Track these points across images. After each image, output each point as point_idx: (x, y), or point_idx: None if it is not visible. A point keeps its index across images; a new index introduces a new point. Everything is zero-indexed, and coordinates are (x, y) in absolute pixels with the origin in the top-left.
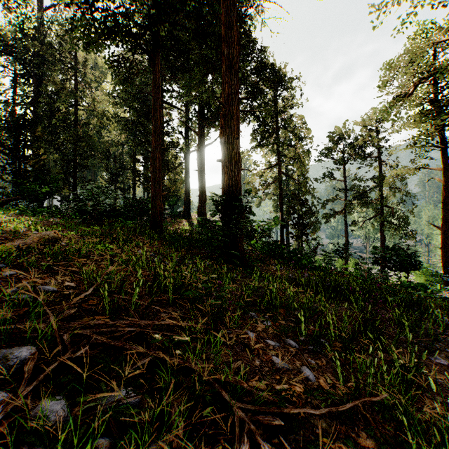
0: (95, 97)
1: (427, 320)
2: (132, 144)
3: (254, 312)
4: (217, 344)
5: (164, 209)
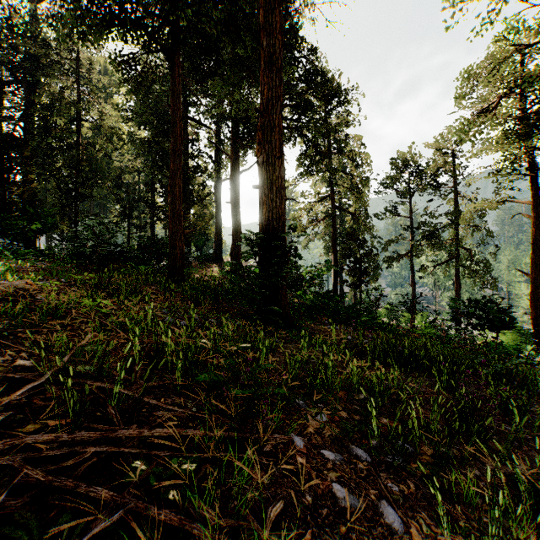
0: (102, 112)
1: (533, 400)
2: (148, 168)
3: (302, 400)
4: (242, 476)
5: (189, 251)
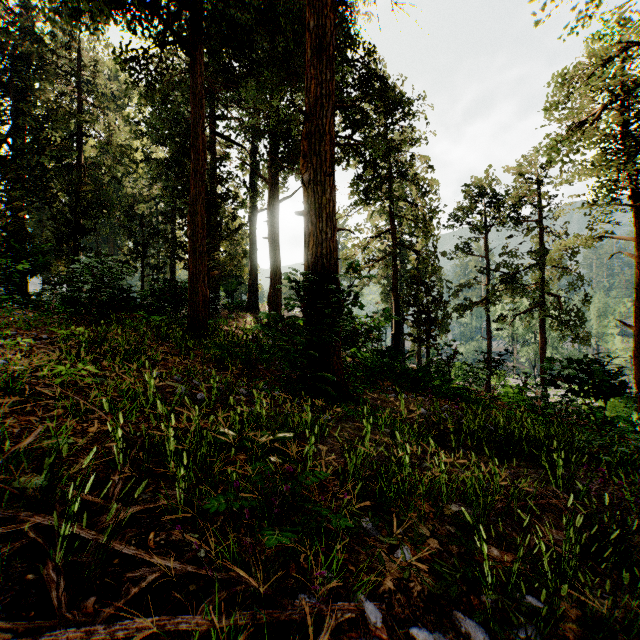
0: (110, 126)
1: None
2: (164, 194)
3: (371, 524)
4: None
5: (217, 297)
